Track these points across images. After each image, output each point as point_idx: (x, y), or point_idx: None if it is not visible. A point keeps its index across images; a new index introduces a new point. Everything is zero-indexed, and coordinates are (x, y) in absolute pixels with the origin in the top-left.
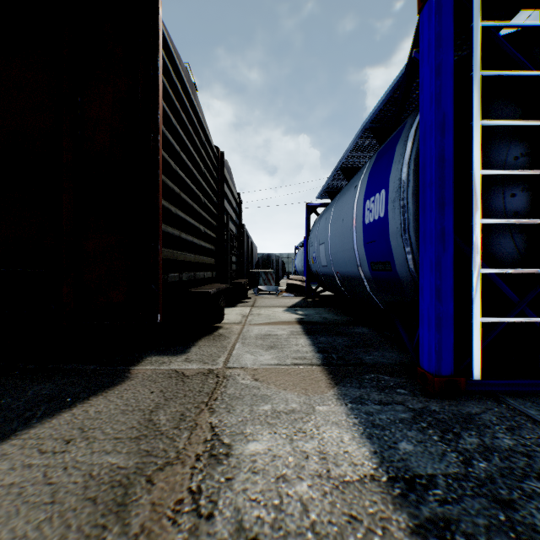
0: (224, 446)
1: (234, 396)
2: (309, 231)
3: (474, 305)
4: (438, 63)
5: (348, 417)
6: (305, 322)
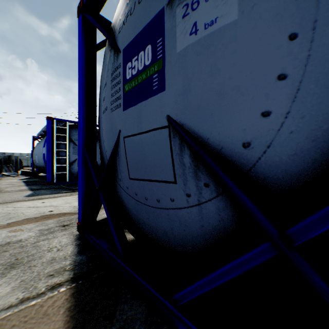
0: (2, 190)
1: (2, 188)
2: (34, 148)
3: (55, 170)
4: (48, 131)
5: (27, 187)
6: (26, 181)
